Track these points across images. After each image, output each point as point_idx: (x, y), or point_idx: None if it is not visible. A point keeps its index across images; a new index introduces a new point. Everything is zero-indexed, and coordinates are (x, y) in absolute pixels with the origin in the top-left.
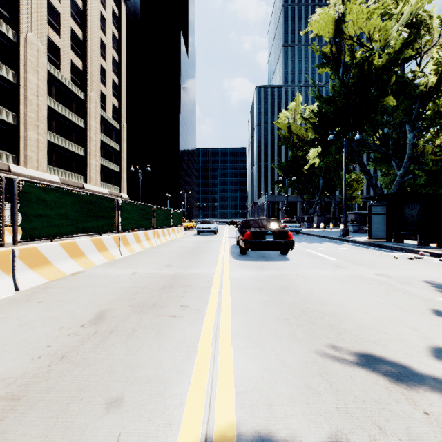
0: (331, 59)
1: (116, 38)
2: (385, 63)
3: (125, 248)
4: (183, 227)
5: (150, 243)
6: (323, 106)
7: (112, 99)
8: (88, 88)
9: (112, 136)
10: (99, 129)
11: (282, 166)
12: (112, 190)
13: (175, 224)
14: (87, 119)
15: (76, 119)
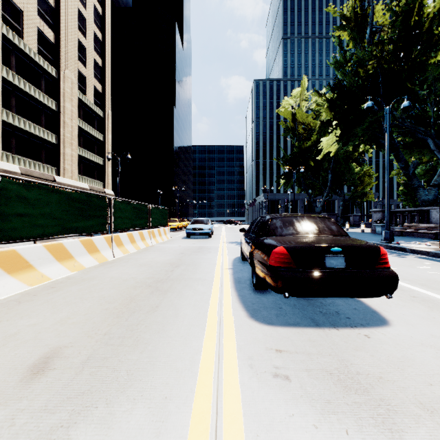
0: (353, 19)
1: (99, 14)
2: (438, 6)
3: (12, 279)
4: (168, 228)
5: (98, 257)
6: (345, 77)
7: (94, 81)
8: (62, 64)
9: (95, 124)
10: (77, 114)
11: (287, 158)
12: (93, 185)
13: (155, 224)
14: (60, 100)
15: (45, 99)
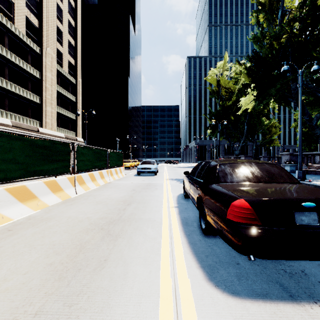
0: (267, 5)
1: (72, 7)
2: None
3: None
4: (123, 168)
5: (61, 195)
6: (261, 49)
7: (69, 57)
8: (44, 43)
9: (69, 89)
10: (55, 81)
11: (213, 113)
12: (68, 134)
13: (113, 165)
14: (42, 70)
15: (31, 70)
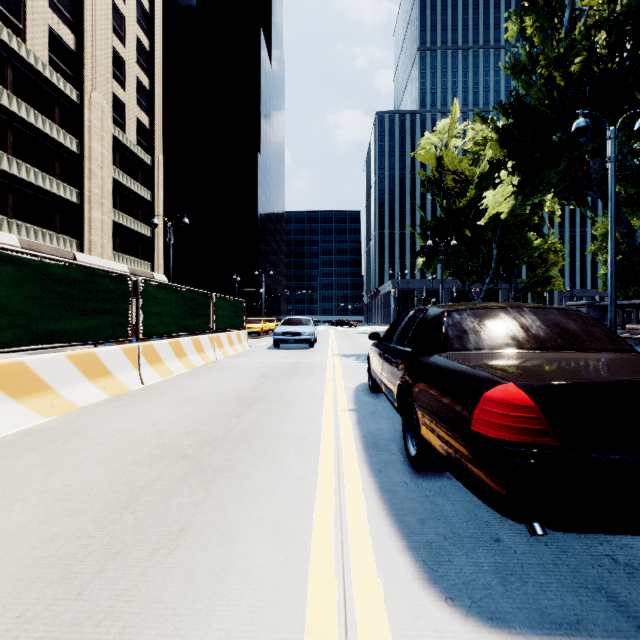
0: None
1: (145, 10)
2: None
3: None
4: (245, 332)
5: (108, 385)
6: (528, 90)
7: (138, 111)
8: (87, 82)
9: (138, 175)
10: (110, 159)
11: (429, 225)
12: (136, 267)
13: (223, 325)
14: (84, 137)
15: (60, 136)
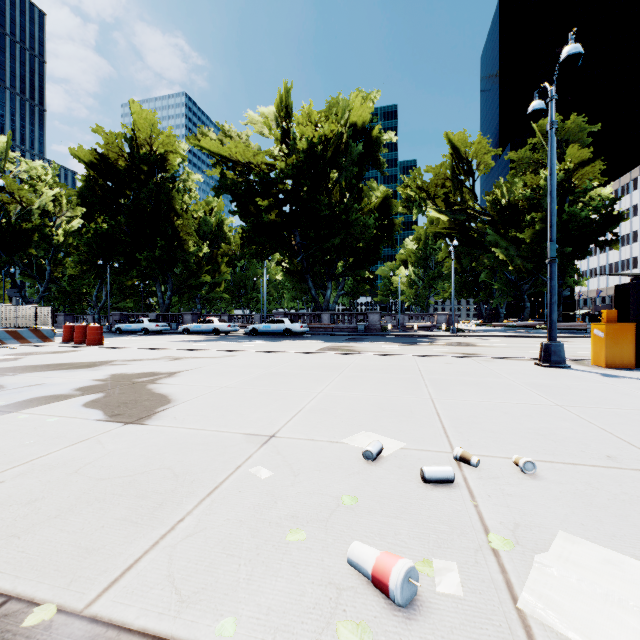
0: None
1: None
2: (31, 227)
3: None
4: None
5: None
6: None
7: None
8: None
9: None
10: None
11: None
12: None
13: None
14: None
15: None
